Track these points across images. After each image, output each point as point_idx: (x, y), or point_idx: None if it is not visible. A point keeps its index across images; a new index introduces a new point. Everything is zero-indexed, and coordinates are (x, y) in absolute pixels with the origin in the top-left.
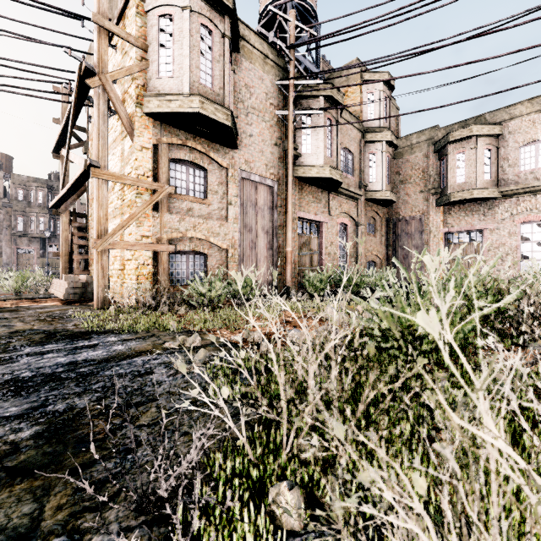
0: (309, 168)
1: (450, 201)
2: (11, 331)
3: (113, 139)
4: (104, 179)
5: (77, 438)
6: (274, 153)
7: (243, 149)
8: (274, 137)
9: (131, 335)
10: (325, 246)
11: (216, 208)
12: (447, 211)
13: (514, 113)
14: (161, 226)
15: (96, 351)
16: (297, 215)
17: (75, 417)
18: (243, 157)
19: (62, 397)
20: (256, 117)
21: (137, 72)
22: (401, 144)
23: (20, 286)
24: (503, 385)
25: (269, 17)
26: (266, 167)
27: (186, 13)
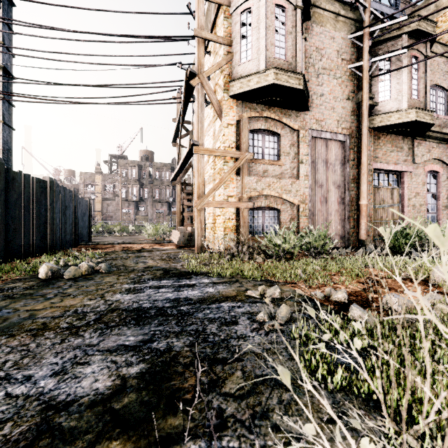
0: (388, 115)
1: None
2: (145, 266)
3: (208, 124)
4: (201, 154)
5: (169, 391)
6: (346, 107)
7: (314, 109)
8: (346, 92)
9: (219, 278)
10: (407, 197)
11: (288, 168)
12: None
13: None
14: (242, 187)
15: (193, 290)
16: (373, 167)
17: (171, 361)
18: (314, 117)
19: (165, 335)
20: (327, 76)
21: (224, 65)
22: None
23: (155, 234)
24: None
25: None
26: (337, 123)
27: None
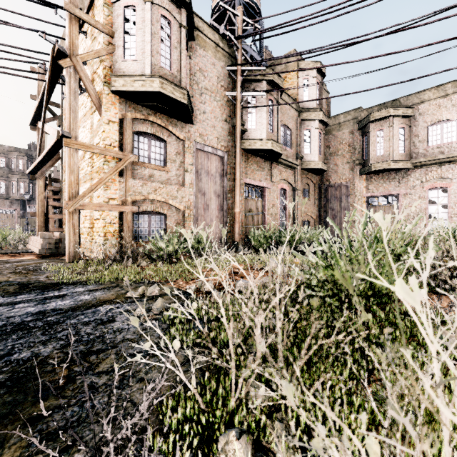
0: (254, 141)
1: (371, 170)
2: None
3: (84, 114)
4: (75, 148)
5: (37, 386)
6: (224, 128)
7: (198, 124)
8: (224, 114)
9: (97, 285)
10: (267, 208)
11: (174, 174)
12: (369, 179)
13: (423, 98)
14: (125, 189)
15: (64, 300)
16: (244, 182)
17: (38, 365)
18: (198, 131)
19: (28, 346)
20: (209, 96)
21: (104, 55)
22: (330, 123)
23: (1, 242)
24: (442, 338)
25: (220, 12)
26: (218, 140)
27: (148, 4)
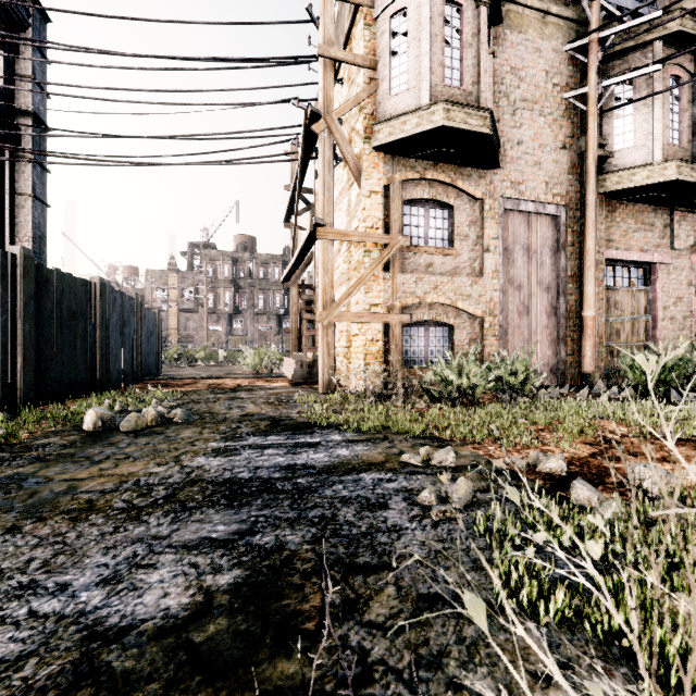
0: (630, 172)
1: None
2: (242, 414)
3: (339, 192)
4: (329, 239)
5: (279, 615)
6: (560, 162)
7: (508, 166)
8: (560, 136)
9: (358, 434)
10: (661, 305)
11: (466, 259)
12: None
13: None
14: (392, 290)
15: (317, 453)
16: (605, 256)
17: (282, 567)
18: (508, 178)
19: (273, 523)
20: (529, 112)
21: (365, 99)
22: None
23: (258, 364)
24: None
25: None
26: (546, 187)
27: None
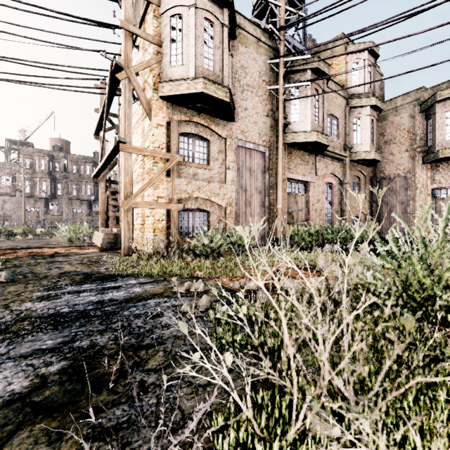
0: (298, 134)
1: (438, 158)
2: (61, 272)
3: (136, 121)
4: (129, 152)
5: (94, 377)
6: (266, 123)
7: (239, 121)
8: (266, 109)
9: (147, 278)
10: (311, 203)
11: (217, 172)
12: (434, 168)
13: None
14: (172, 188)
15: (119, 292)
16: (287, 177)
17: (95, 354)
18: (239, 128)
19: (88, 334)
20: (250, 93)
21: (154, 64)
22: (385, 108)
23: (72, 237)
24: None
25: (261, 7)
26: (259, 136)
27: (192, 10)
